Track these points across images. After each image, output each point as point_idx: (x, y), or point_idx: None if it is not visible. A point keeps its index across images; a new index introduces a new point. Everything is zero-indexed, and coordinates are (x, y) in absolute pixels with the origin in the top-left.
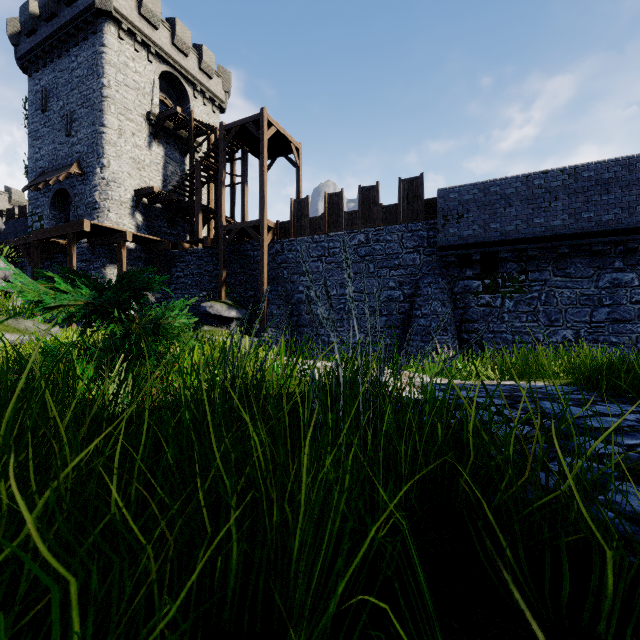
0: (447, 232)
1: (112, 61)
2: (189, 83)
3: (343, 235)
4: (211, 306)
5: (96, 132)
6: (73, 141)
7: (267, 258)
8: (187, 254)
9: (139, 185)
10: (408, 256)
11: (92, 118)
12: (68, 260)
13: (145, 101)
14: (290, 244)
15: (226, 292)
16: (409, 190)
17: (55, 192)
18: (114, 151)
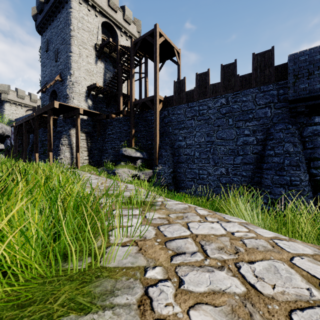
0: (297, 88)
1: (75, 16)
2: (118, 28)
3: (209, 100)
4: (125, 150)
5: (67, 56)
6: (58, 64)
7: (159, 120)
8: (114, 121)
9: (90, 84)
10: (260, 110)
11: (66, 49)
12: (48, 125)
13: (93, 38)
14: (173, 110)
15: (135, 142)
16: (261, 61)
17: (51, 92)
18: (76, 66)
